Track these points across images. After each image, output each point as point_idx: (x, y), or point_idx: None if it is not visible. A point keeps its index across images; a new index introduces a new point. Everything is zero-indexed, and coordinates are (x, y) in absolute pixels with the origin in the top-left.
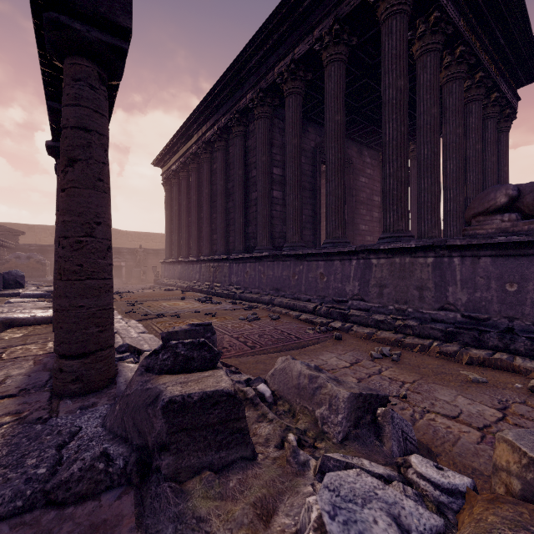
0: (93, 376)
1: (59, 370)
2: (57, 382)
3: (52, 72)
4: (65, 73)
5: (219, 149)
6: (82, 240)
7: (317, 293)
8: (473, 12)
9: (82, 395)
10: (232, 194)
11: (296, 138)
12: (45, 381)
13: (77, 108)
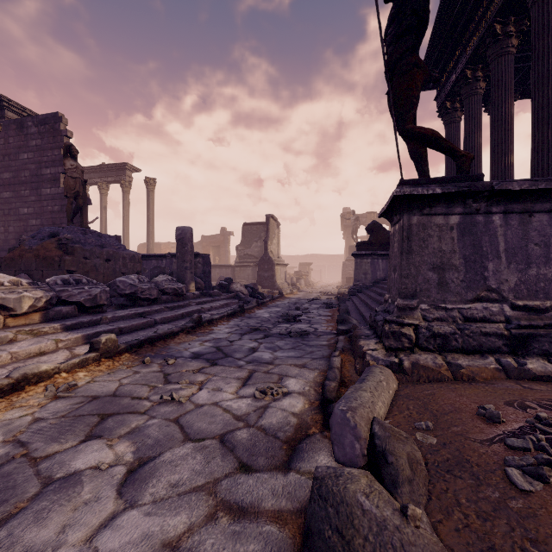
0: None
1: None
2: None
3: None
4: None
5: None
6: None
7: None
8: (481, 2)
9: None
10: None
11: None
12: None
13: None
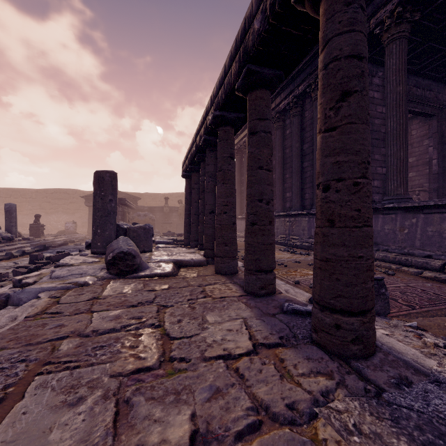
0: (370, 338)
1: (334, 326)
2: (333, 339)
3: (277, 24)
4: (333, 1)
5: (294, 115)
6: (358, 182)
7: (442, 249)
8: None
9: (361, 357)
10: (308, 155)
11: (401, 84)
12: (289, 330)
13: (352, 34)
